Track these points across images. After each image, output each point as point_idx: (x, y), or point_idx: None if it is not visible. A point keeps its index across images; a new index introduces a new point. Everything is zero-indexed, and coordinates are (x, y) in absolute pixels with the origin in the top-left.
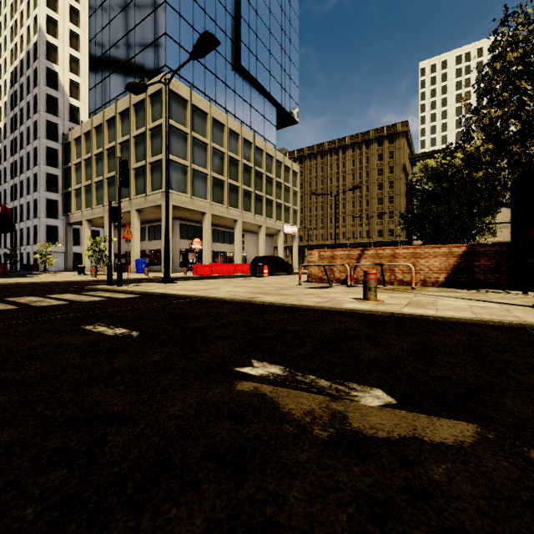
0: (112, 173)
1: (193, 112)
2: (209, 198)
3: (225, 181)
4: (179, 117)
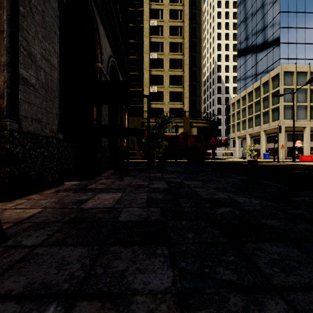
0: (250, 116)
1: (297, 75)
2: (308, 118)
3: None
4: (288, 82)
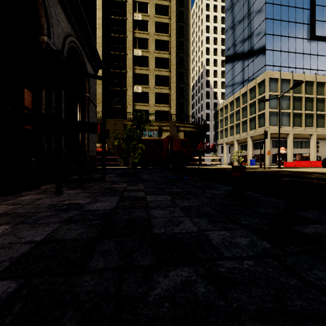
0: (238, 122)
1: (281, 82)
2: (291, 125)
3: (303, 113)
4: (273, 88)
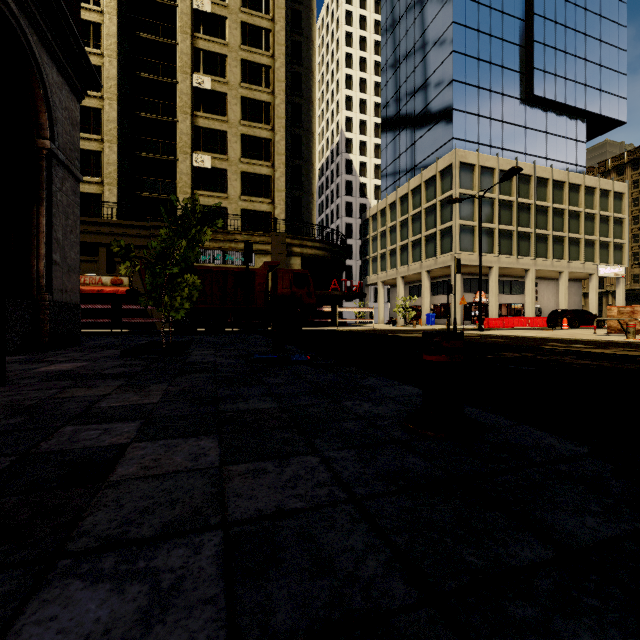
0: (404, 242)
1: (480, 172)
2: (496, 252)
3: (514, 230)
4: (467, 182)
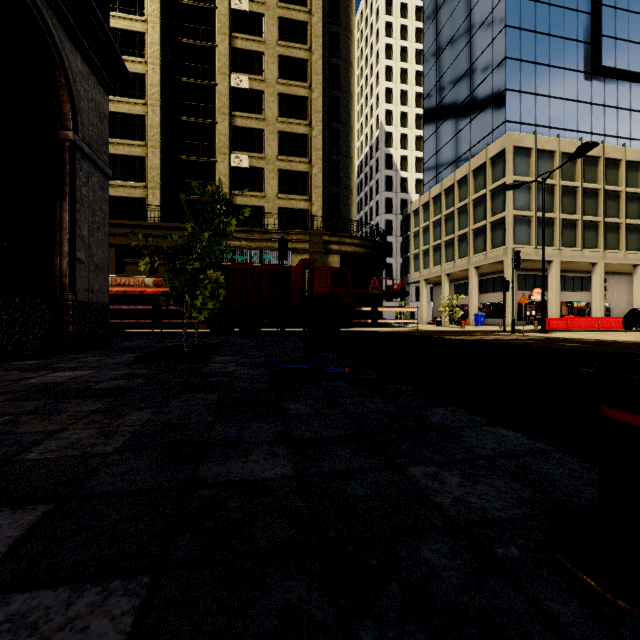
0: (449, 237)
1: (538, 156)
2: (557, 245)
3: (578, 220)
4: (522, 169)
